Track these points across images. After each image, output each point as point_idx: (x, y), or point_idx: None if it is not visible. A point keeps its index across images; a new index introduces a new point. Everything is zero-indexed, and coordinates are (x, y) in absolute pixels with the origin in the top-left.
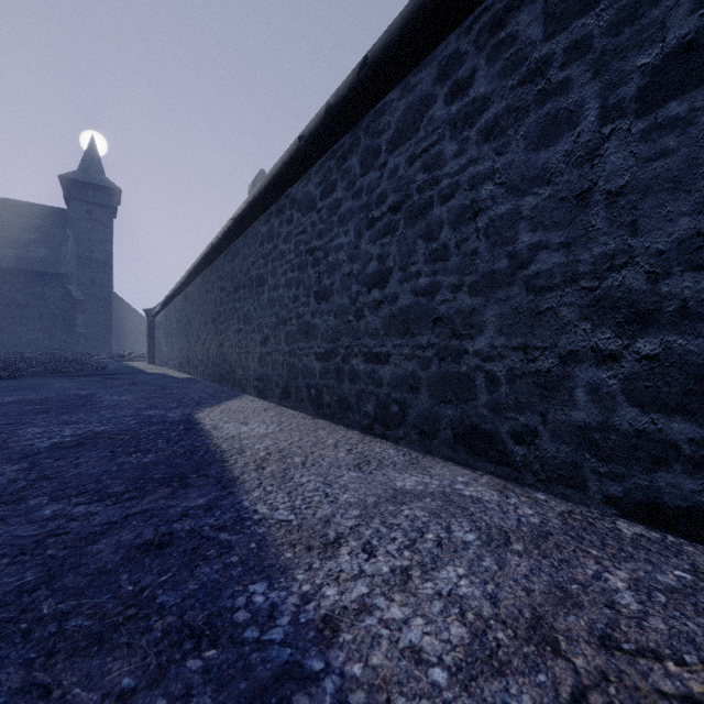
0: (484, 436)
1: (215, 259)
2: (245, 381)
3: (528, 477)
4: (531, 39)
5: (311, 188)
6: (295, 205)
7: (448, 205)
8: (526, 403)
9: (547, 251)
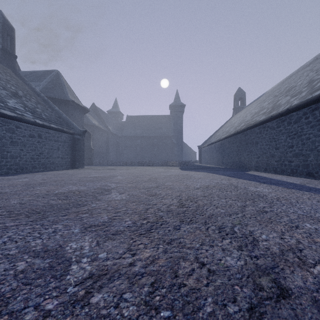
0: (310, 173)
1: (236, 134)
2: (250, 167)
3: (317, 178)
4: (317, 115)
5: (273, 125)
6: (268, 127)
7: (305, 136)
8: (316, 168)
9: (319, 146)
